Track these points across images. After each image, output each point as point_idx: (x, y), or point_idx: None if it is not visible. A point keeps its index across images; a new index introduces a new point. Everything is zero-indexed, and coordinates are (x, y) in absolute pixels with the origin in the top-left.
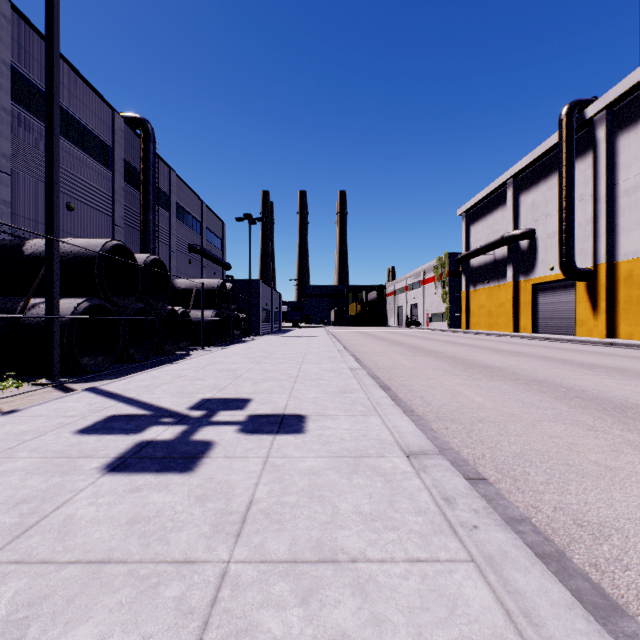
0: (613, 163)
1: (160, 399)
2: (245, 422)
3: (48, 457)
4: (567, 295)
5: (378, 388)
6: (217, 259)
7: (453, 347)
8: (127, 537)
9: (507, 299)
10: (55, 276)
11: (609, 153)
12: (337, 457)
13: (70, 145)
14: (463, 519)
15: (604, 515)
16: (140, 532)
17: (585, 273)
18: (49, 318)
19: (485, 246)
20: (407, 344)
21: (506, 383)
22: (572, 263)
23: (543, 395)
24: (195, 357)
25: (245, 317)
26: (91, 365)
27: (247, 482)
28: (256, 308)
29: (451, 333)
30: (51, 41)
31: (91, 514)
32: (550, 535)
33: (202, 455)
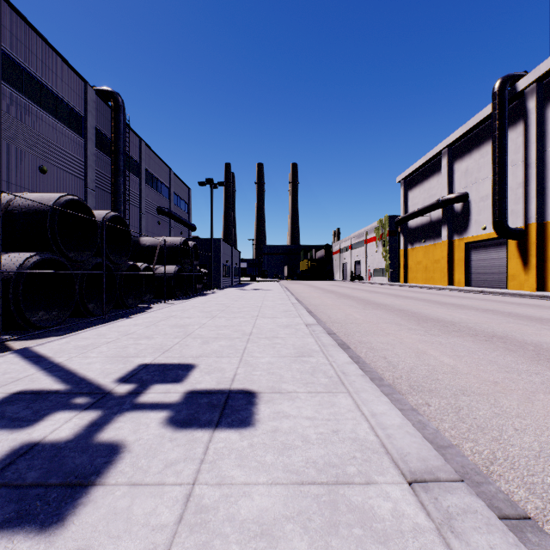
0: (543, 131)
1: (90, 365)
2: (178, 404)
3: None
4: (498, 252)
5: (339, 350)
6: (183, 221)
7: (398, 300)
8: None
9: (442, 256)
10: None
11: (539, 122)
12: (301, 484)
13: (43, 112)
14: None
15: None
16: None
17: (516, 232)
18: None
19: (422, 209)
20: (355, 297)
21: (467, 339)
22: (505, 223)
23: (514, 355)
24: (153, 311)
25: (207, 272)
26: (45, 320)
27: None
28: (217, 264)
29: (392, 286)
30: None
31: None
32: None
33: (95, 479)
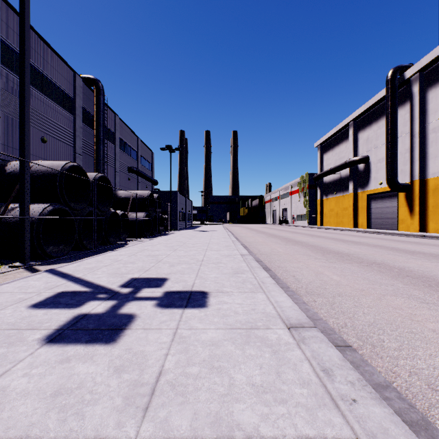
0: (424, 110)
1: (100, 278)
2: (161, 298)
3: (2, 329)
4: (391, 202)
5: (262, 270)
6: (148, 177)
7: (313, 238)
8: (48, 411)
9: (349, 205)
10: (26, 187)
11: (421, 103)
12: (232, 329)
13: (44, 96)
14: (342, 392)
15: None
16: (60, 405)
17: (404, 187)
18: (22, 218)
19: (334, 168)
20: (280, 236)
21: (354, 265)
22: (395, 180)
23: (382, 274)
24: (130, 246)
25: (167, 217)
26: (54, 252)
27: (158, 353)
28: (175, 211)
29: (310, 228)
30: (23, 16)
31: (22, 386)
32: (411, 400)
33: (125, 327)
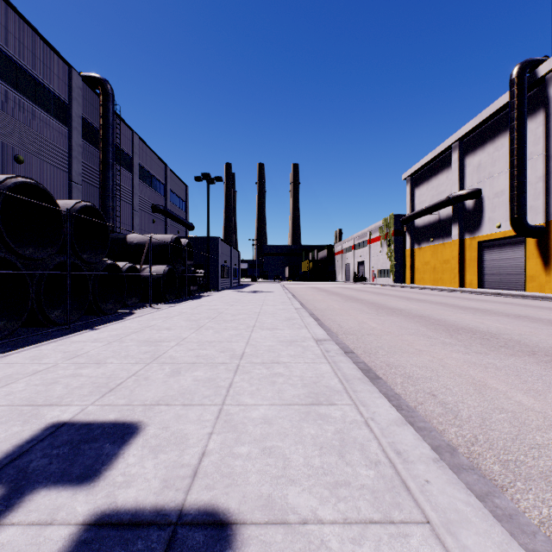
0: None
1: None
2: None
3: None
4: (515, 252)
5: (373, 389)
6: (180, 219)
7: (412, 303)
8: None
9: (452, 256)
10: None
11: None
12: None
13: (19, 96)
14: None
15: None
16: None
17: (537, 229)
18: None
19: (431, 206)
20: (363, 300)
21: (528, 361)
22: (524, 220)
23: None
24: (129, 319)
25: (204, 273)
26: None
27: None
28: (215, 264)
29: (398, 288)
30: None
31: None
32: None
33: None
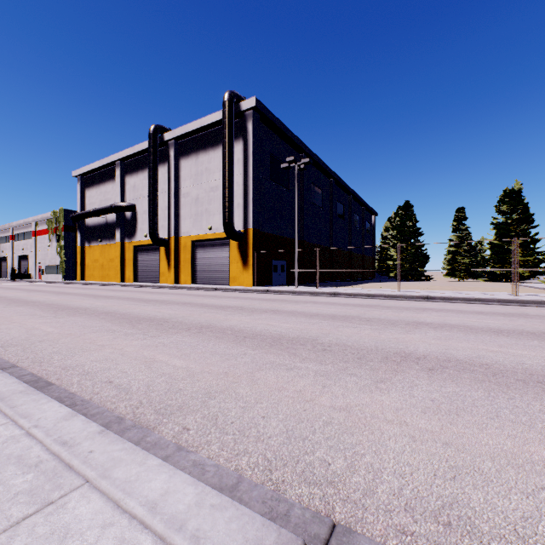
0: (178, 175)
1: None
2: None
3: None
4: (156, 255)
5: None
6: None
7: (57, 296)
8: None
9: (116, 256)
10: None
11: (176, 168)
12: None
13: None
14: None
15: (82, 362)
16: None
17: (164, 241)
18: None
19: (98, 210)
20: (3, 297)
21: (83, 317)
22: (157, 234)
23: (103, 320)
24: None
25: None
26: None
27: None
28: None
29: (65, 284)
30: None
31: None
32: (44, 376)
33: None
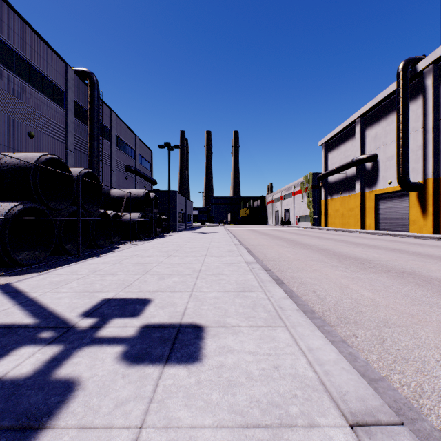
0: (438, 103)
1: (60, 300)
2: (133, 339)
3: None
4: (402, 202)
5: (275, 285)
6: (146, 177)
7: (321, 241)
8: None
9: (356, 205)
10: None
11: (435, 96)
12: (246, 427)
13: (31, 88)
14: None
15: None
16: None
17: (417, 186)
18: None
19: (339, 167)
20: (285, 238)
21: (382, 275)
22: (407, 178)
23: (424, 289)
24: (119, 250)
25: (166, 218)
26: (28, 258)
27: None
28: (174, 212)
29: (315, 230)
30: None
31: None
32: None
33: (45, 421)
